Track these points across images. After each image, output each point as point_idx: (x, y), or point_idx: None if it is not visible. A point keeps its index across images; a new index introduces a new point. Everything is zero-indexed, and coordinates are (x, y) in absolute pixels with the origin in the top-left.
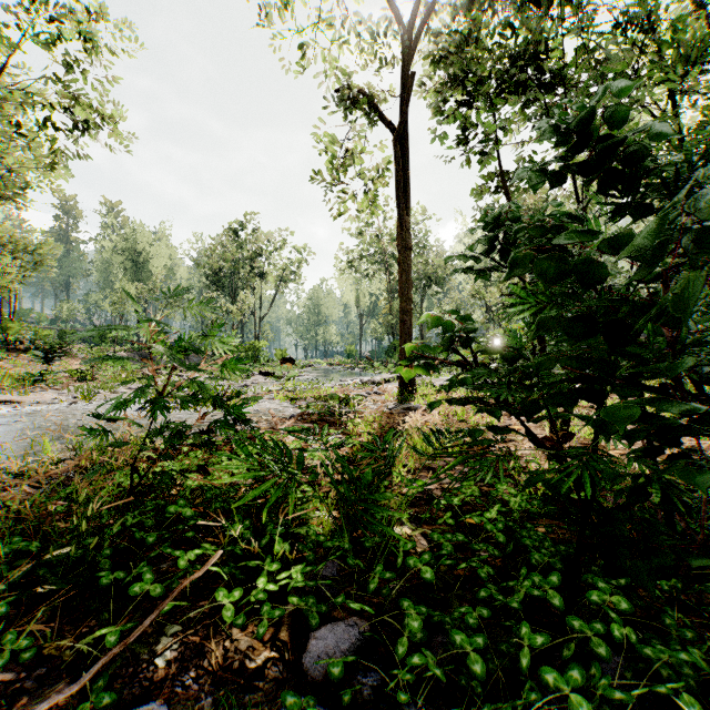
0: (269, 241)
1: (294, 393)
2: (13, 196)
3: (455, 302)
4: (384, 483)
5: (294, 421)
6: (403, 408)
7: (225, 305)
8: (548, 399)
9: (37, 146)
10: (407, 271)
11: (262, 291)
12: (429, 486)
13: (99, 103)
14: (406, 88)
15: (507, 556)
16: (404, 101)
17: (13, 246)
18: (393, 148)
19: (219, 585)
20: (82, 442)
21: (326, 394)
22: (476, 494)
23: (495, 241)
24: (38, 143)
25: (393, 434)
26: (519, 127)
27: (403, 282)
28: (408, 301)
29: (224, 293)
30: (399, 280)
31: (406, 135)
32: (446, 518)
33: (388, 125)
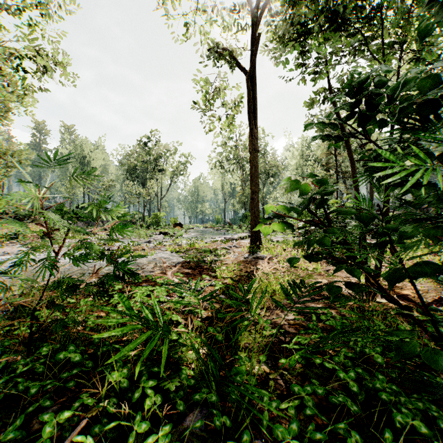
0: (166, 149)
1: (181, 246)
2: (1, 119)
3: (284, 188)
4: (244, 322)
5: (178, 267)
6: (253, 257)
7: (139, 190)
8: (418, 266)
9: (15, 86)
10: (256, 165)
11: (162, 181)
12: (279, 322)
13: (54, 57)
14: (255, 44)
15: (360, 404)
16: (254, 51)
17: (1, 151)
18: (246, 83)
19: (93, 437)
20: (23, 284)
21: (202, 247)
22: (320, 335)
23: (338, 126)
24: (15, 84)
25: (252, 285)
26: (332, 67)
27: (253, 173)
28: (256, 185)
29: (138, 182)
30: (250, 171)
31: (255, 75)
32: (298, 358)
33: (243, 69)
